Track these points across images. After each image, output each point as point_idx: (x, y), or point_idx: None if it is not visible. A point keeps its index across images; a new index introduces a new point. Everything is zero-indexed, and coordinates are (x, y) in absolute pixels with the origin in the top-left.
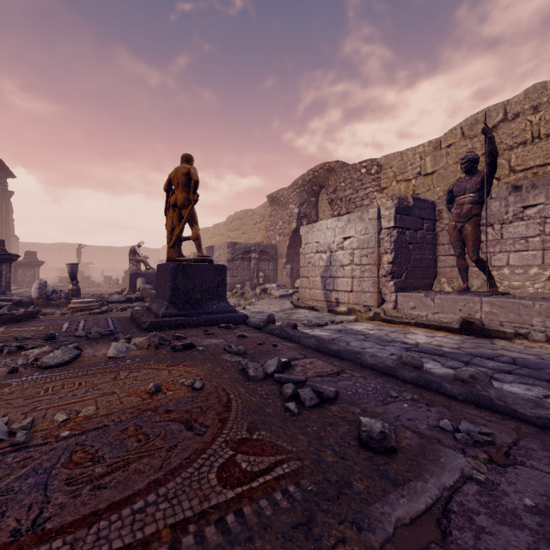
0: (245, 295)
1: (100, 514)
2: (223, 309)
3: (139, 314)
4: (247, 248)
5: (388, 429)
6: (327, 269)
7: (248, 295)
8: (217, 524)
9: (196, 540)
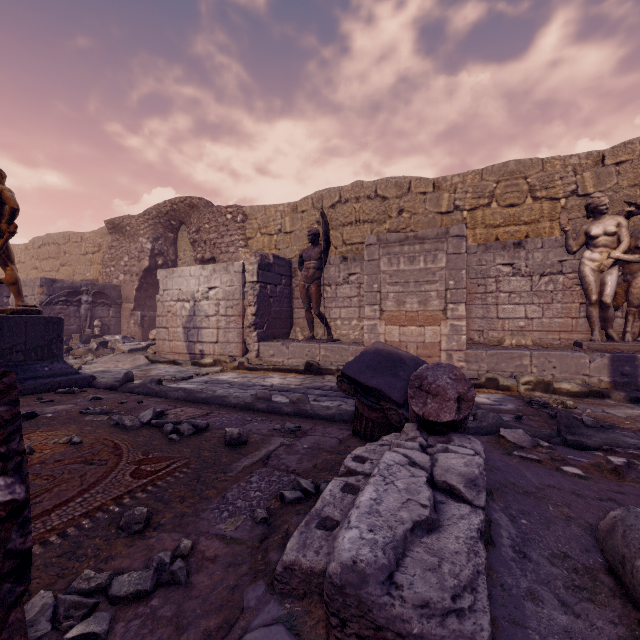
0: (73, 351)
1: (51, 510)
2: (59, 371)
3: None
4: (75, 288)
5: (243, 431)
6: (191, 319)
7: (79, 351)
8: (143, 491)
9: (132, 499)
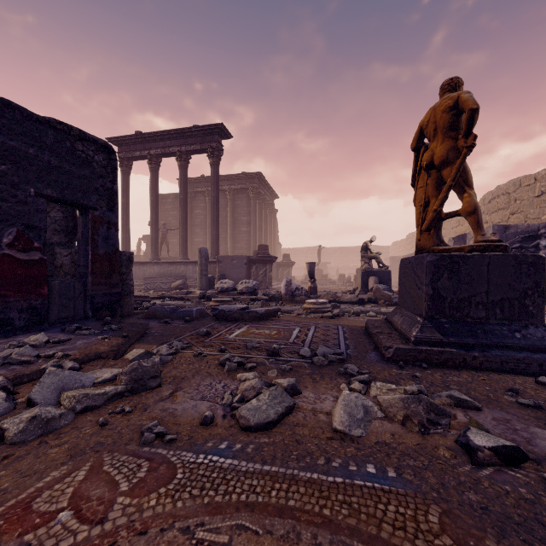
0: None
1: None
2: (538, 343)
3: (377, 330)
4: (530, 232)
5: None
6: None
7: None
8: None
9: None
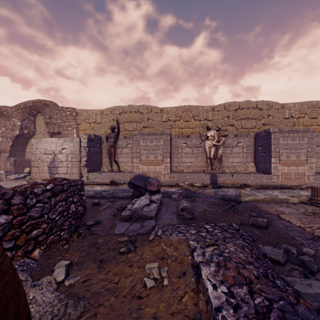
0: None
1: None
2: None
3: None
4: None
5: (99, 201)
6: (52, 163)
7: None
8: None
9: None
